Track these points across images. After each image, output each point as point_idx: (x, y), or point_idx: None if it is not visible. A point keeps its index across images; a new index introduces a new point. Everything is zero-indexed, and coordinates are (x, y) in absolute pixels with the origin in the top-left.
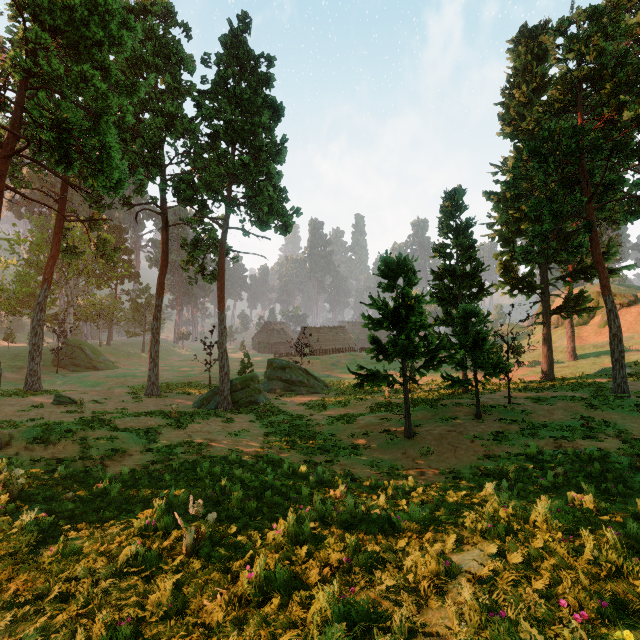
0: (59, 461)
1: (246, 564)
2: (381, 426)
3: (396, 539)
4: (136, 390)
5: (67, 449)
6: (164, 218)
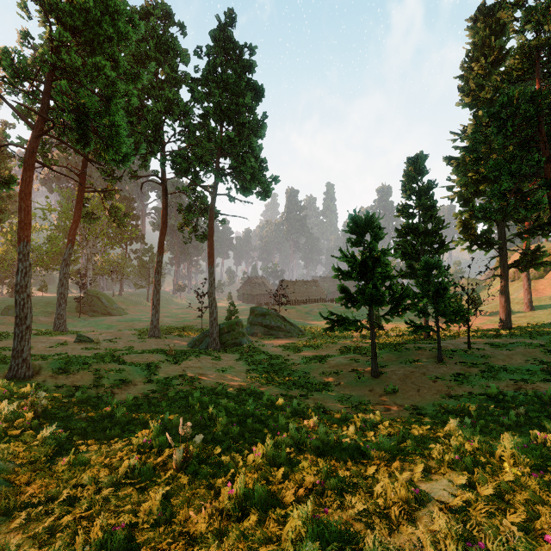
0: (77, 388)
1: (228, 481)
2: (350, 366)
3: (365, 466)
4: (141, 332)
5: (84, 378)
6: (164, 188)
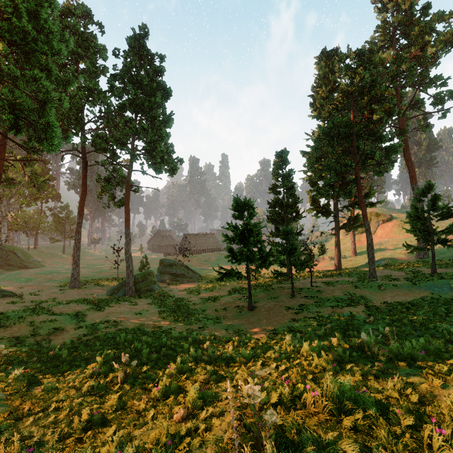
0: (17, 338)
1: (154, 385)
2: (234, 303)
3: (234, 367)
4: (62, 284)
5: (21, 330)
6: (84, 160)
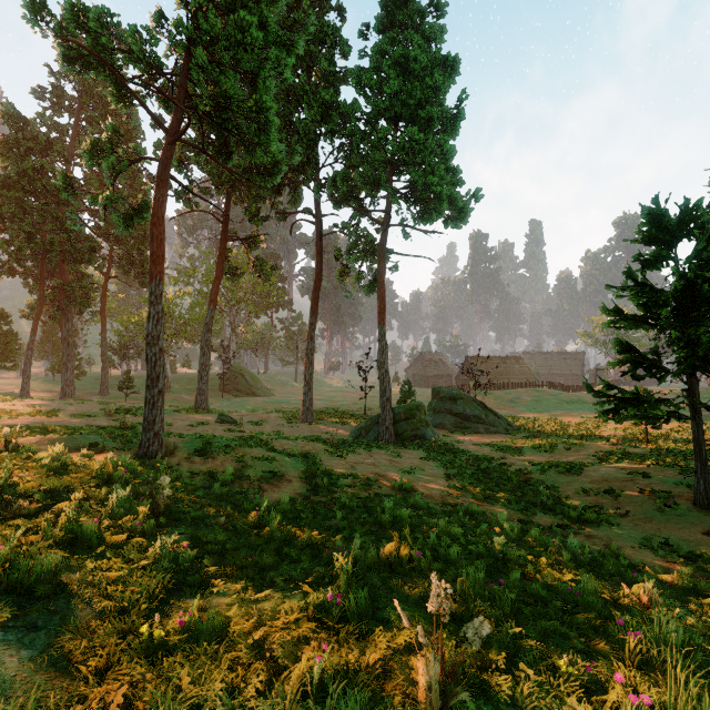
0: (216, 477)
1: None
2: (634, 483)
3: None
4: (291, 416)
5: (225, 465)
6: (318, 227)
